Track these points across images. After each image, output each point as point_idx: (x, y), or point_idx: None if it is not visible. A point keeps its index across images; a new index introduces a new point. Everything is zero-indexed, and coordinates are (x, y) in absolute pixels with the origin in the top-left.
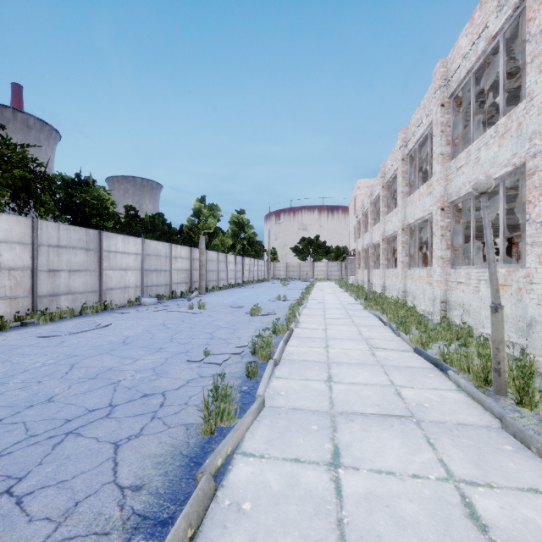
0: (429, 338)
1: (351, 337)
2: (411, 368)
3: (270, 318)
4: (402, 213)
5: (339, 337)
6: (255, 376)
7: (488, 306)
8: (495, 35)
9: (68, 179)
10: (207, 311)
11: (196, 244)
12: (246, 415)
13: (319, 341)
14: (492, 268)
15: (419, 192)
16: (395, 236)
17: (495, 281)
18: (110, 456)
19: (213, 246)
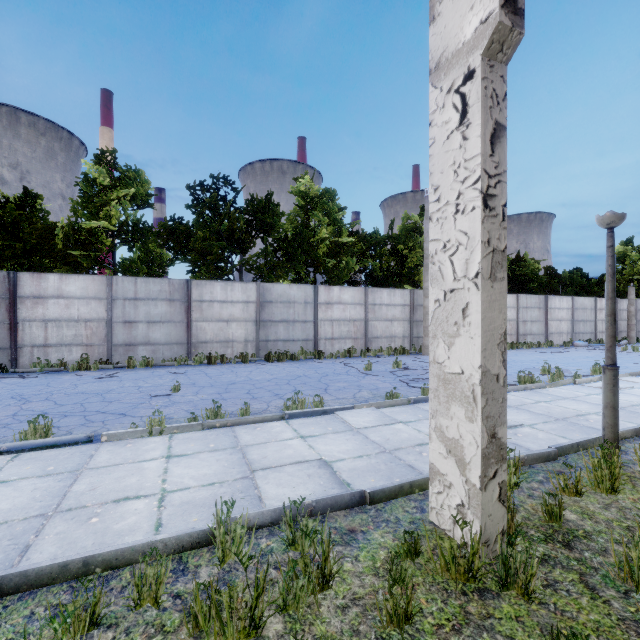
0: None
1: None
2: None
3: None
4: None
5: None
6: None
7: None
8: None
9: None
10: None
11: (621, 293)
12: None
13: None
14: None
15: None
16: None
17: None
18: None
19: None
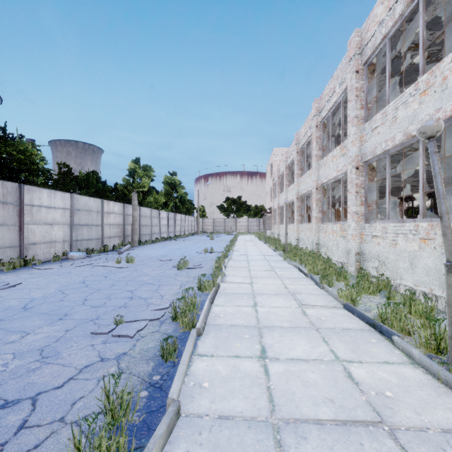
0: (357, 292)
1: (278, 291)
2: (348, 331)
3: (197, 272)
4: (316, 174)
5: (265, 292)
6: (172, 356)
7: (407, 259)
8: None
9: None
10: (134, 264)
11: (131, 201)
12: None
13: (246, 298)
14: (446, 221)
15: (332, 154)
16: (307, 196)
17: (451, 236)
18: None
19: (147, 203)
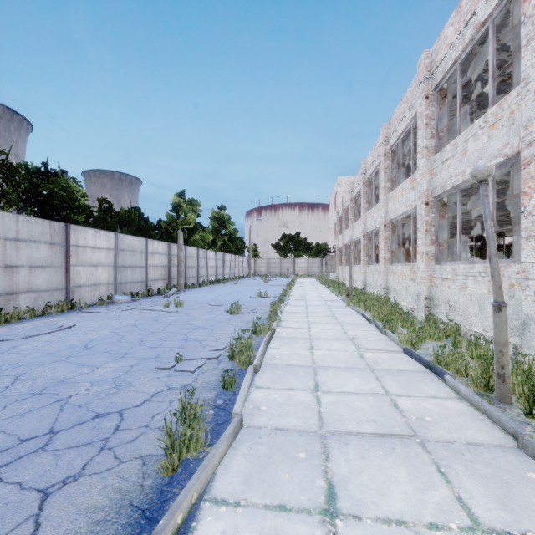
0: (419, 337)
1: (336, 336)
2: (403, 372)
3: (251, 317)
4: (384, 209)
5: (323, 337)
6: (232, 386)
7: (476, 303)
8: (484, 22)
9: (34, 168)
10: (184, 309)
11: (175, 239)
12: (219, 443)
13: (303, 342)
14: (494, 263)
15: (402, 187)
16: (376, 233)
17: (498, 277)
18: (31, 514)
19: (193, 241)
